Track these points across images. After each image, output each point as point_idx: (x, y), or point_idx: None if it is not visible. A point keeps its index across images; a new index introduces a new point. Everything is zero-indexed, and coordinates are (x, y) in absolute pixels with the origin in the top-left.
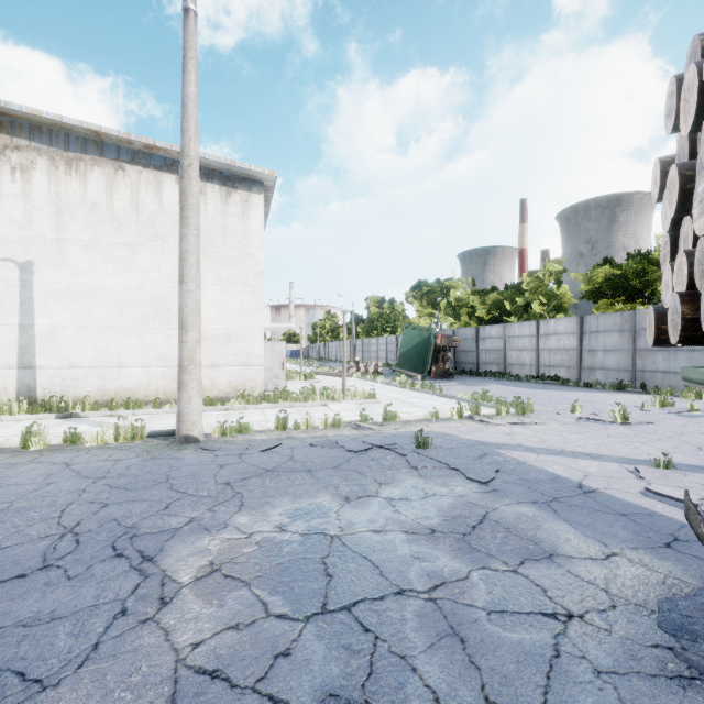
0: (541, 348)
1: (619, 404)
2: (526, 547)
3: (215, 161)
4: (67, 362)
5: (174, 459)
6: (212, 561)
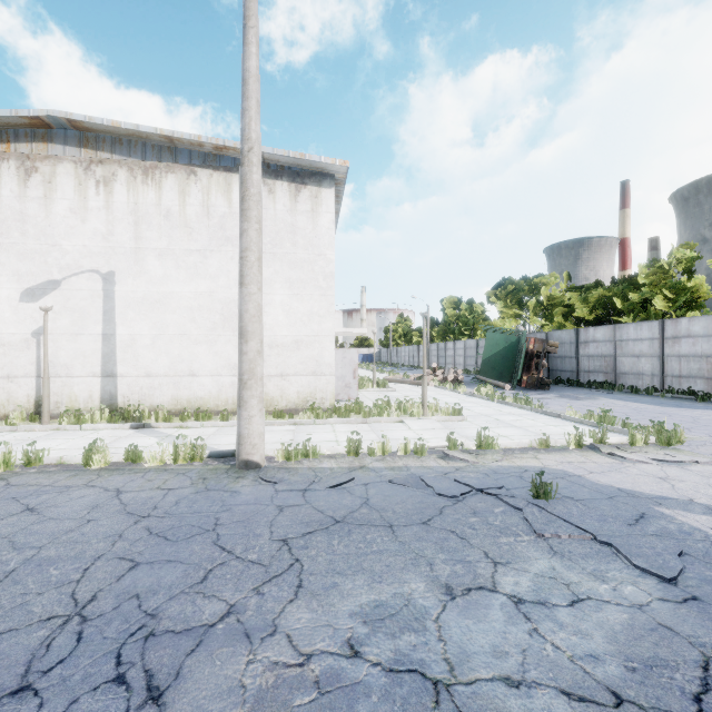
0: (667, 353)
1: None
2: None
3: (283, 156)
4: (144, 370)
5: (229, 492)
6: None
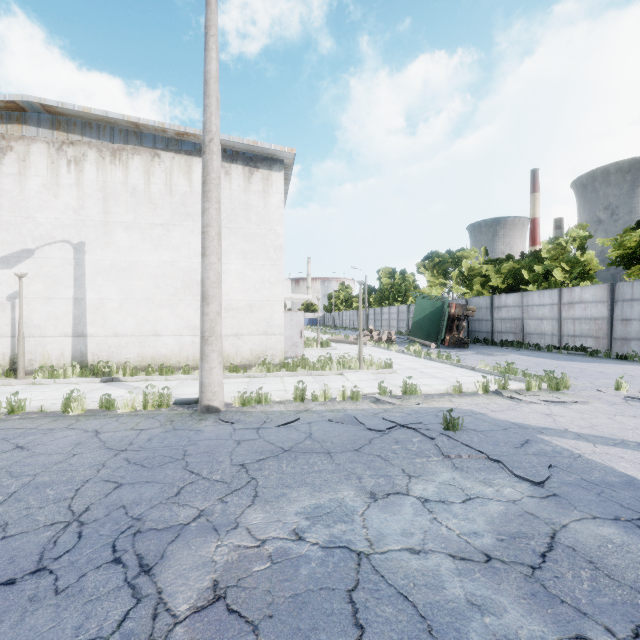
0: (564, 317)
1: None
2: (632, 601)
3: (238, 142)
4: (112, 331)
5: (194, 431)
6: (216, 582)
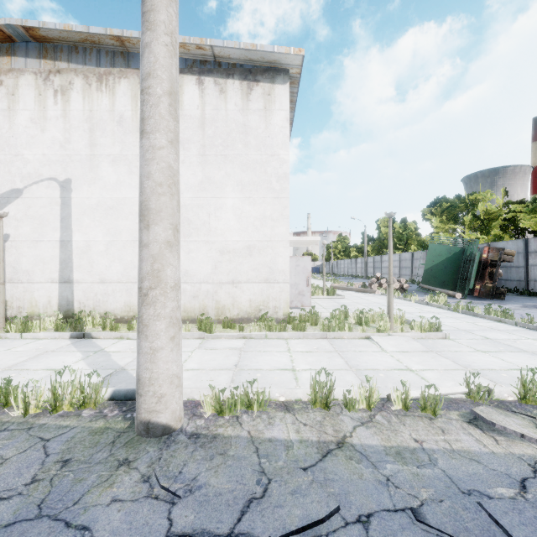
0: None
1: None
2: None
3: (234, 48)
4: (98, 277)
5: (68, 533)
6: None
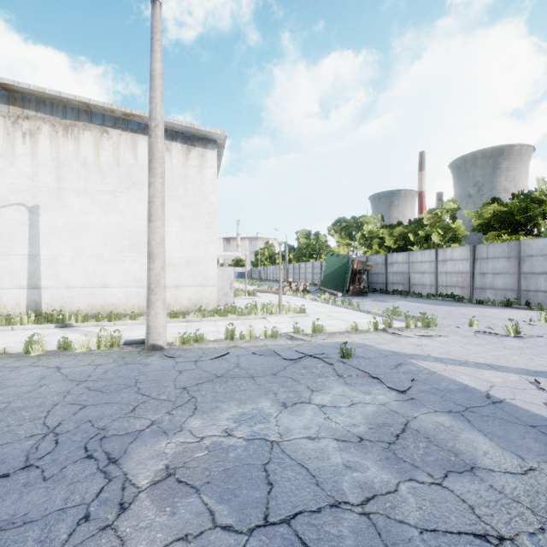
0: (439, 271)
1: (512, 320)
2: (447, 458)
3: (178, 124)
4: (65, 283)
5: (142, 364)
6: (168, 465)
